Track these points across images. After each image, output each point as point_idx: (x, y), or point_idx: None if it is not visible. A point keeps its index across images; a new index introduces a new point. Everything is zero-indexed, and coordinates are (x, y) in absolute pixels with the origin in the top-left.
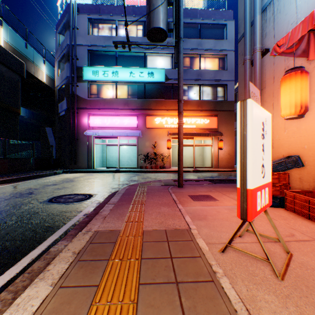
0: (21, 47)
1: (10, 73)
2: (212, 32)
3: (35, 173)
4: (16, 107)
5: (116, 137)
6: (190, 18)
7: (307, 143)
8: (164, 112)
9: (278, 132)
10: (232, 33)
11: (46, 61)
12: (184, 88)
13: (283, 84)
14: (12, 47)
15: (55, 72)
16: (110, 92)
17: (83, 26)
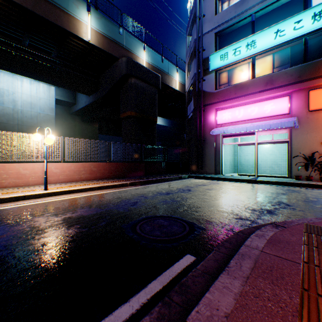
0: (158, 63)
1: (149, 88)
2: None
3: (163, 176)
4: (154, 116)
5: (251, 132)
6: None
7: None
8: None
9: None
10: None
11: (178, 69)
12: None
13: None
14: (151, 66)
15: (185, 76)
16: (243, 75)
17: (209, 9)
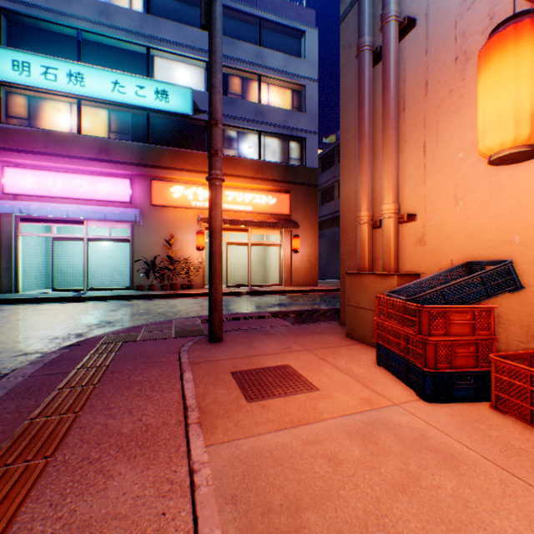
0: None
1: None
2: (282, 40)
3: None
4: None
5: (79, 220)
6: (242, 3)
7: (521, 230)
8: (190, 176)
9: (440, 207)
10: (315, 50)
11: None
12: (232, 134)
13: (495, 58)
14: None
15: None
16: (64, 119)
17: None
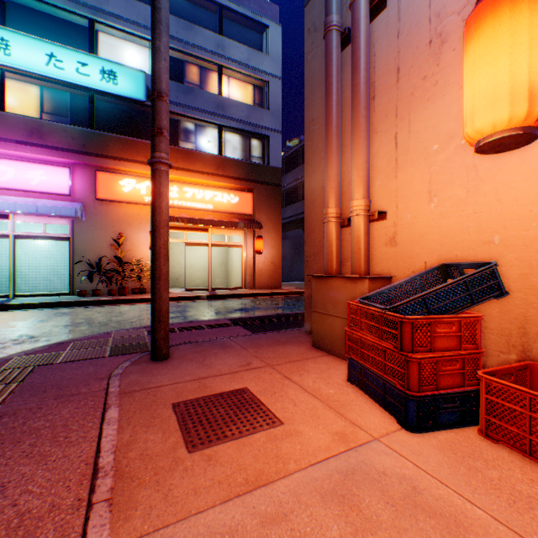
0: None
1: None
2: (245, 33)
3: None
4: None
5: (4, 214)
6: None
7: (501, 229)
8: (143, 168)
9: (413, 204)
10: (278, 46)
11: None
12: (191, 126)
13: (488, 23)
14: None
15: None
16: None
17: None
